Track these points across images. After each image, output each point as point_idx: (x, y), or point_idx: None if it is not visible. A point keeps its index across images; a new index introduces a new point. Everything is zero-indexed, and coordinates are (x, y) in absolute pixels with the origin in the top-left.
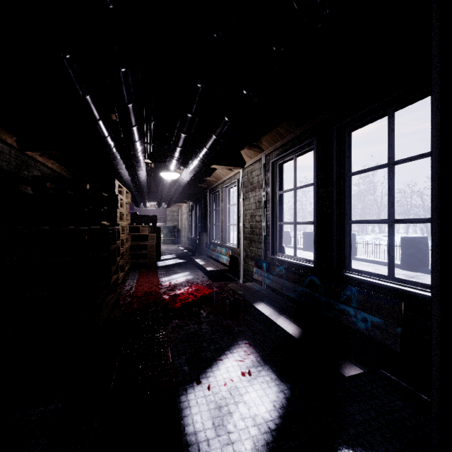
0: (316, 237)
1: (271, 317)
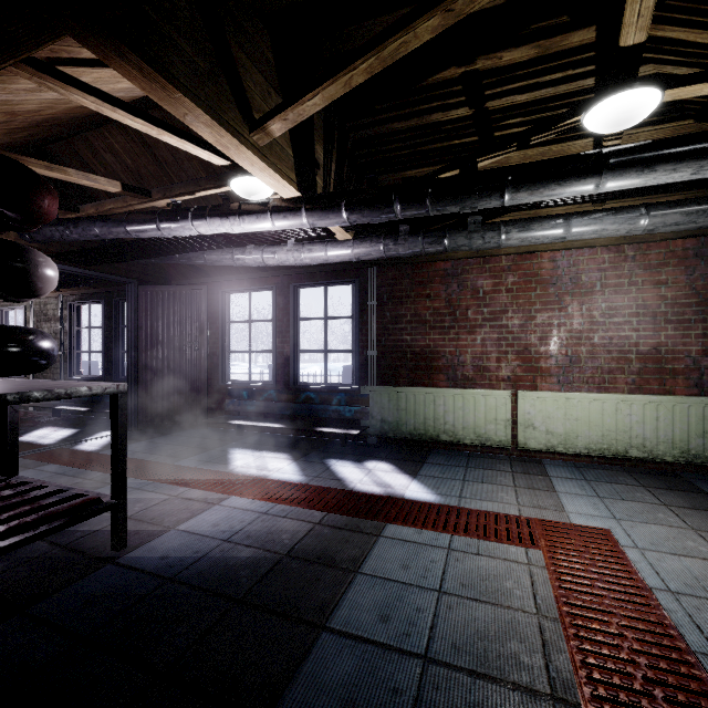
0: (104, 361)
1: (70, 408)
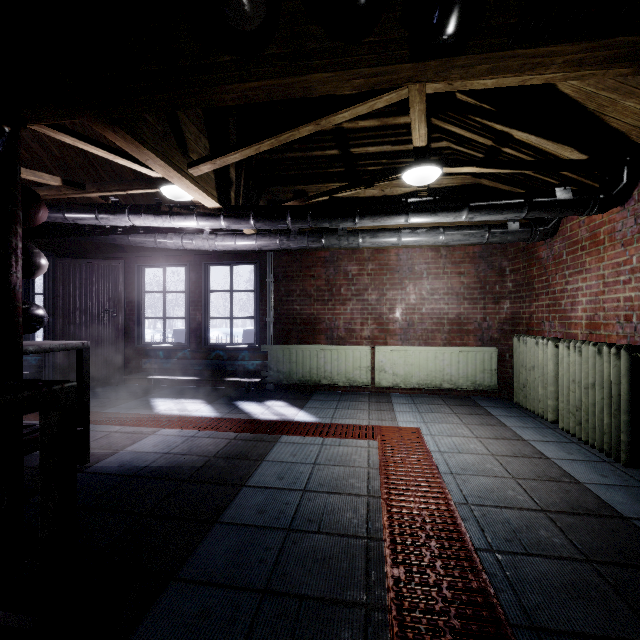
0: None
1: None
